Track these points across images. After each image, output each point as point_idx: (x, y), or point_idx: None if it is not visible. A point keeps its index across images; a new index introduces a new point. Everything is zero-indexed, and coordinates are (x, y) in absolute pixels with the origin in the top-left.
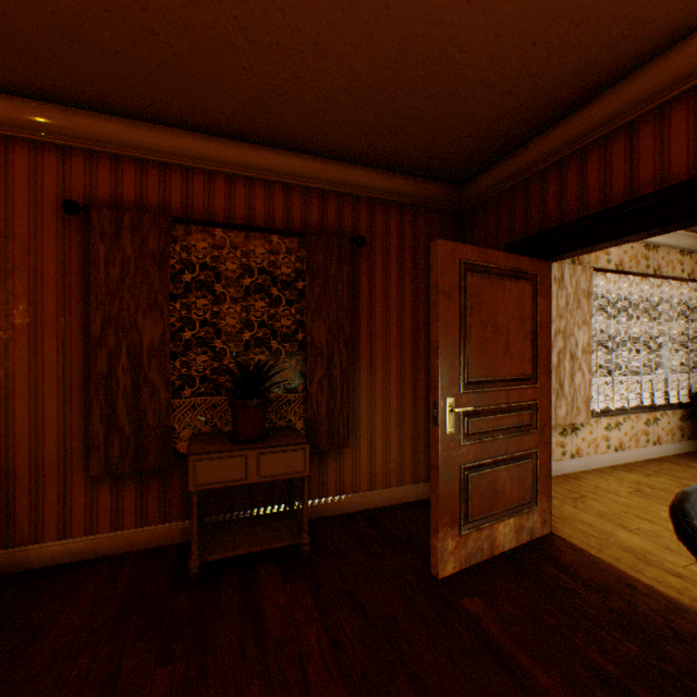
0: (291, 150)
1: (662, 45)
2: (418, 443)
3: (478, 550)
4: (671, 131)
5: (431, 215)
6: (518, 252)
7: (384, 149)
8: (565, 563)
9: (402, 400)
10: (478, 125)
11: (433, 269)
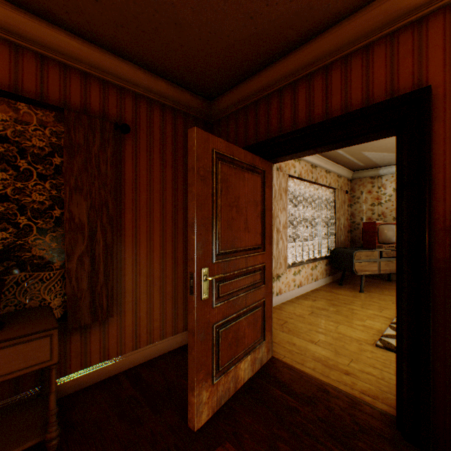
0: (44, 19)
1: (351, 9)
2: (178, 301)
3: (227, 391)
4: (352, 74)
5: (188, 119)
6: (252, 153)
7: (147, 47)
8: (286, 383)
9: (164, 268)
10: (226, 44)
11: (191, 153)
